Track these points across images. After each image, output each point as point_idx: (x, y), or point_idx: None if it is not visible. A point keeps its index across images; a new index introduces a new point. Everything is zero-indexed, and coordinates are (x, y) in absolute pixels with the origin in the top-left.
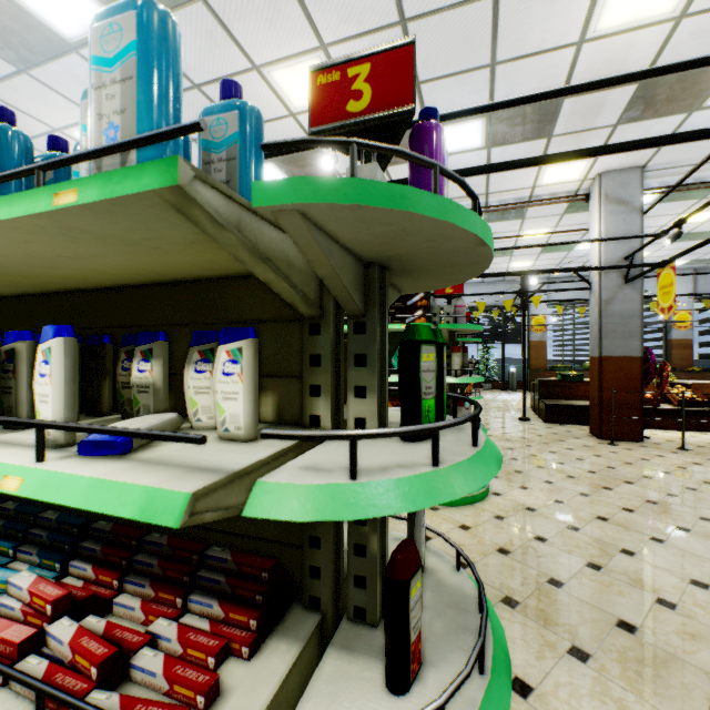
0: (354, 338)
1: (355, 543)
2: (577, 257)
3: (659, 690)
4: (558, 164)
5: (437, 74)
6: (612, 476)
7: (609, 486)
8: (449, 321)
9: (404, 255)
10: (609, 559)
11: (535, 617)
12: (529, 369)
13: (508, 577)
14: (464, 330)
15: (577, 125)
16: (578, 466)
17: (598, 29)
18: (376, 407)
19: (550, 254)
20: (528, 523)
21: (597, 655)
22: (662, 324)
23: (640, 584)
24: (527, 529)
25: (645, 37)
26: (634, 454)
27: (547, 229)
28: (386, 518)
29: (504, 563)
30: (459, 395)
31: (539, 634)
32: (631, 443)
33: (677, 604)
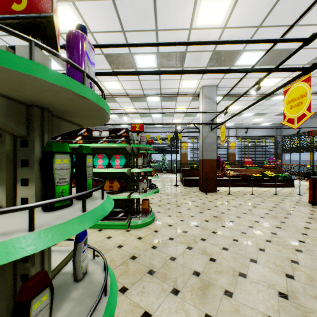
0: (21, 150)
1: (21, 274)
2: (198, 119)
3: (203, 301)
4: (187, 80)
5: (132, 29)
6: (204, 207)
7: (202, 211)
8: (138, 143)
9: (44, 101)
10: (196, 244)
11: (160, 277)
12: (181, 164)
13: (153, 260)
14: (143, 147)
15: (192, 64)
16: (192, 204)
17: (196, 25)
18: (34, 191)
19: (188, 117)
20: (168, 232)
21: (182, 290)
22: (226, 147)
23: (205, 252)
24: (167, 235)
25: (213, 33)
26: (213, 197)
27: (185, 106)
28: (46, 255)
29: (153, 253)
30: (103, 180)
31: (161, 285)
32: (213, 193)
33: (216, 259)
